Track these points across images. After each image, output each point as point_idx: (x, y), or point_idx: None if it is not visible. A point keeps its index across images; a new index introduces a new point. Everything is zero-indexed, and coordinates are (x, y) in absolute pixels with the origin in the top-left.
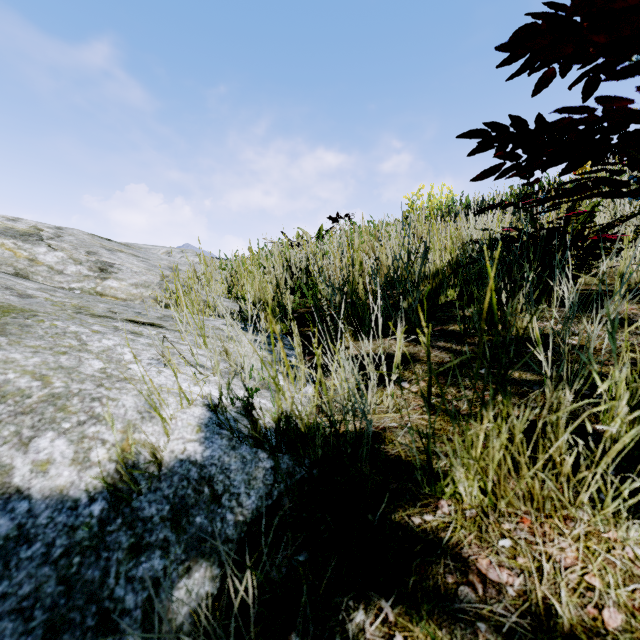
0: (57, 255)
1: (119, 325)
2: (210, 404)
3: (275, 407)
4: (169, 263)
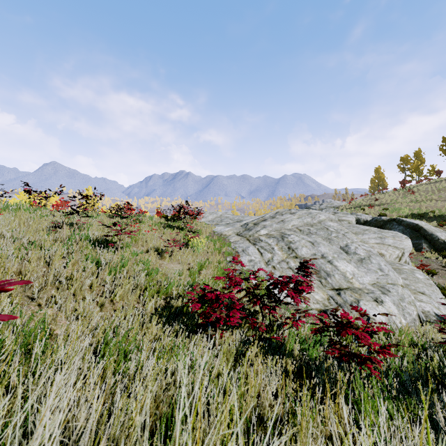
0: None
1: None
2: None
3: None
4: None
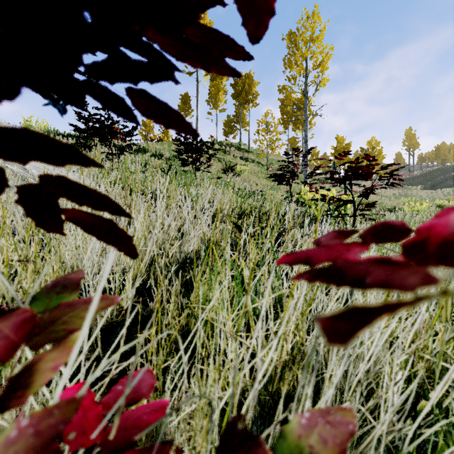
0: None
1: None
2: None
3: None
4: None
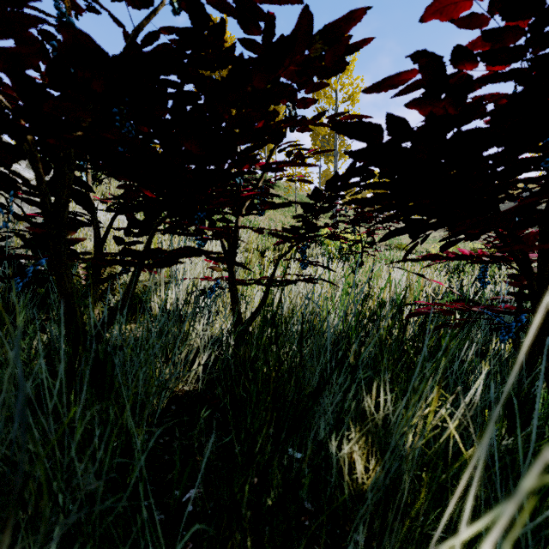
0: None
1: None
2: None
3: None
4: None
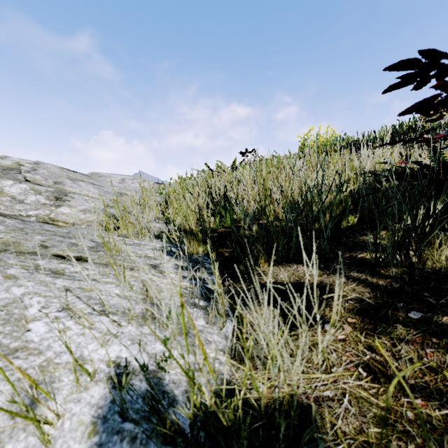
0: (21, 187)
1: (42, 263)
2: (116, 375)
3: (193, 361)
4: (119, 189)
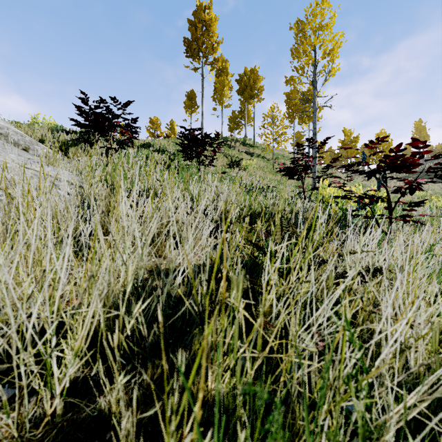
0: None
1: None
2: None
3: None
4: None
